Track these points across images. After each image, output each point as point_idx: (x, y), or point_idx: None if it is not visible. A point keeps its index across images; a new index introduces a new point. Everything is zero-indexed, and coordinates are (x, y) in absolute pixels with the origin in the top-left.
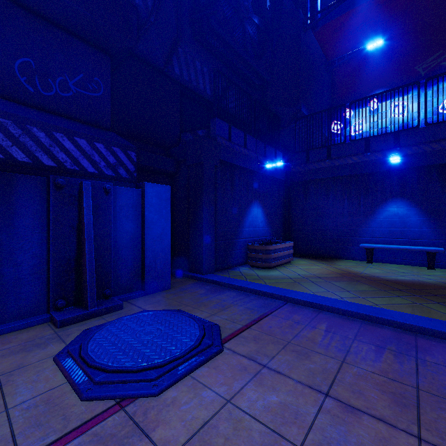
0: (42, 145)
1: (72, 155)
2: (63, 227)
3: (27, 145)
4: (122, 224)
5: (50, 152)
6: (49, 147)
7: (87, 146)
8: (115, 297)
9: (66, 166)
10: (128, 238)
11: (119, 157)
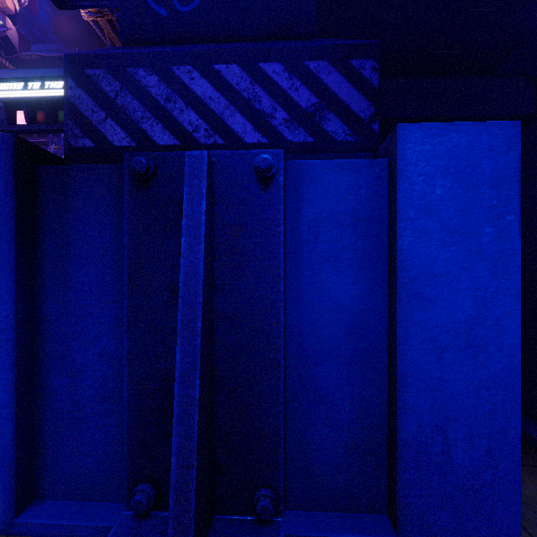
0: (153, 105)
1: (210, 111)
2: (151, 289)
3: (129, 112)
4: (318, 280)
5: (167, 114)
6: (165, 104)
7: (242, 79)
8: (294, 512)
9: (197, 139)
10: (339, 329)
11: (325, 85)
